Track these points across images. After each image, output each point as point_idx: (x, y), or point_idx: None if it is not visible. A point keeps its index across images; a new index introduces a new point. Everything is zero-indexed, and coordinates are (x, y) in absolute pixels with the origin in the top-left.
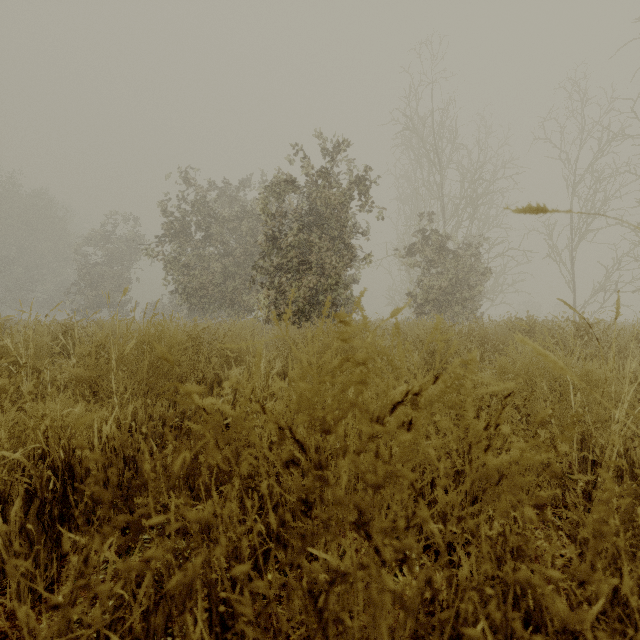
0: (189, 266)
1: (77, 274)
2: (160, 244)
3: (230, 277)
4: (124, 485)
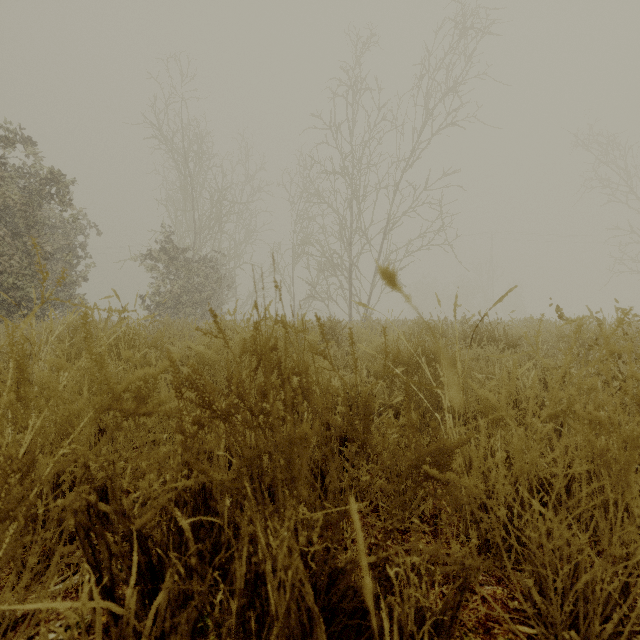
0: None
1: None
2: None
3: None
4: None
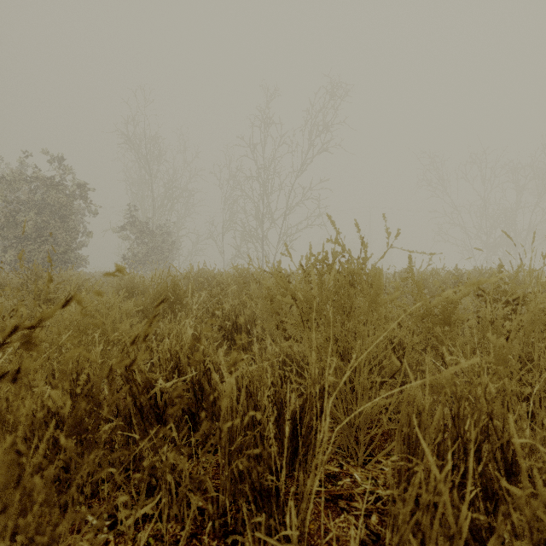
0: None
1: None
2: None
3: None
4: None
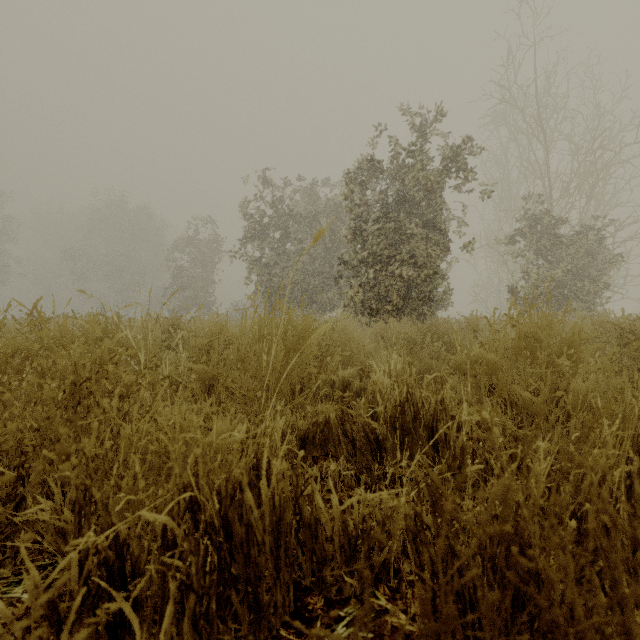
0: (270, 265)
1: (172, 278)
2: (244, 245)
3: (309, 275)
4: (291, 549)
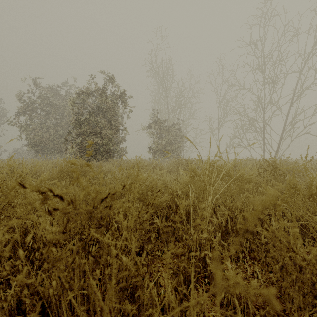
0: (35, 130)
1: None
2: (16, 117)
3: (60, 136)
4: None
